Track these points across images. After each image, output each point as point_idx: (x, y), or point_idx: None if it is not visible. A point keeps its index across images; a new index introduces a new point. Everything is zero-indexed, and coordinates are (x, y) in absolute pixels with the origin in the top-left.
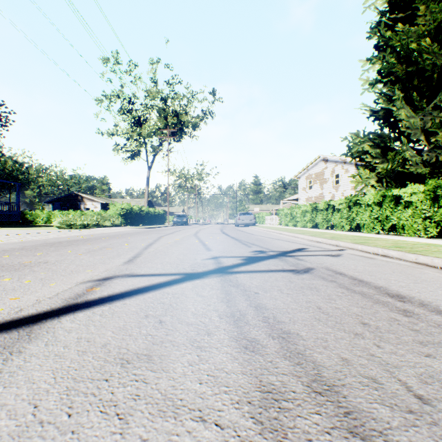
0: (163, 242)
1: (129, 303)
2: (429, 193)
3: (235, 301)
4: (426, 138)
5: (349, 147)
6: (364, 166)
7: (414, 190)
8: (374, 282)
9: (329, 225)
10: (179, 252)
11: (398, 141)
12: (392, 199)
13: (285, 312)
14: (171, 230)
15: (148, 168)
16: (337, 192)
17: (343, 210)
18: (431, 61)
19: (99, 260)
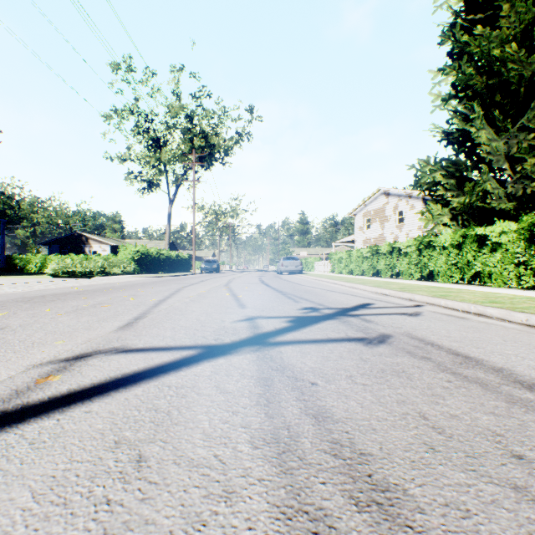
0: (182, 296)
1: (96, 410)
2: (524, 231)
3: (280, 403)
4: (510, 166)
5: (417, 177)
6: (435, 201)
7: (504, 228)
8: (488, 360)
9: (394, 273)
10: (202, 310)
11: (477, 169)
12: (475, 240)
13: (368, 428)
14: (197, 279)
15: (170, 202)
16: (401, 232)
17: (412, 254)
18: (517, 71)
19: (84, 323)
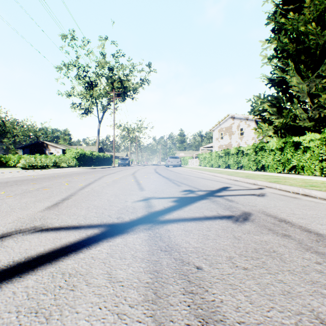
0: (102, 182)
1: None
2: (325, 139)
3: (168, 297)
4: (310, 100)
5: (252, 106)
6: (263, 121)
7: (312, 137)
8: None
9: (239, 166)
10: (113, 192)
11: (289, 102)
12: (293, 145)
13: None
14: (115, 170)
15: (99, 122)
16: (241, 141)
17: (251, 154)
18: (315, 41)
19: (23, 203)
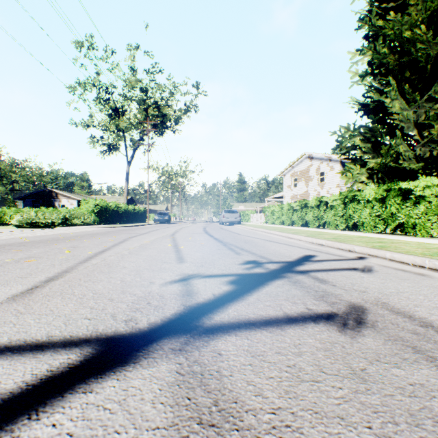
0: (123, 247)
1: None
2: None
3: None
4: (418, 133)
5: (338, 142)
6: (353, 162)
7: (428, 182)
8: None
9: (321, 223)
10: (134, 266)
11: (389, 135)
12: (399, 194)
13: None
14: (148, 229)
15: (128, 163)
16: (322, 190)
17: (338, 207)
18: (424, 51)
19: None
